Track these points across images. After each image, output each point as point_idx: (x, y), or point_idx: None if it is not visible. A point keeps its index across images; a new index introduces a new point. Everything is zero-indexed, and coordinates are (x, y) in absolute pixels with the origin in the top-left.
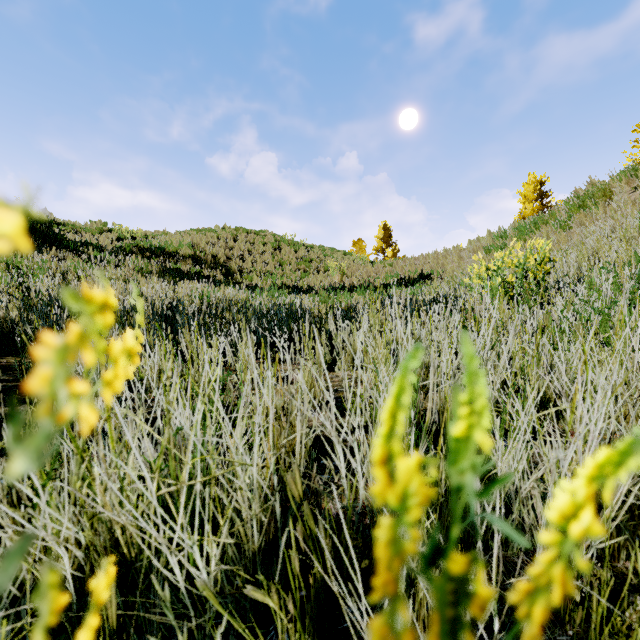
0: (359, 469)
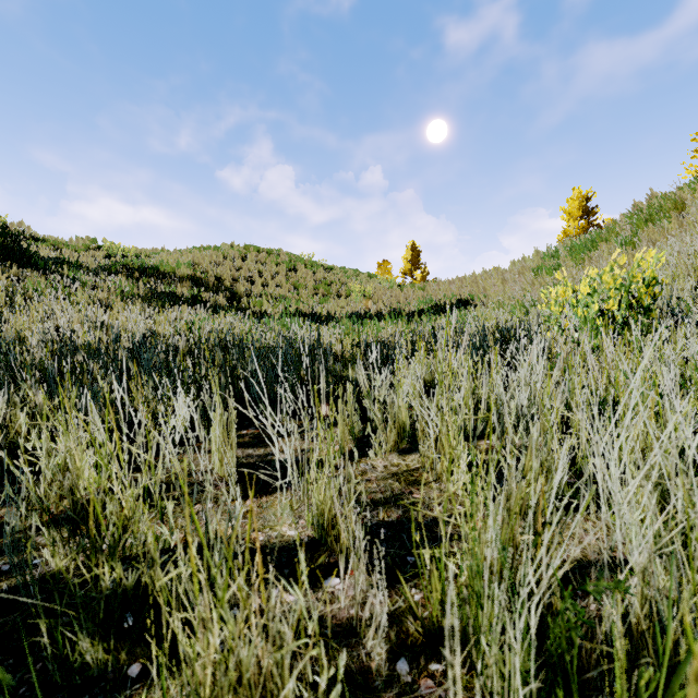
0: None
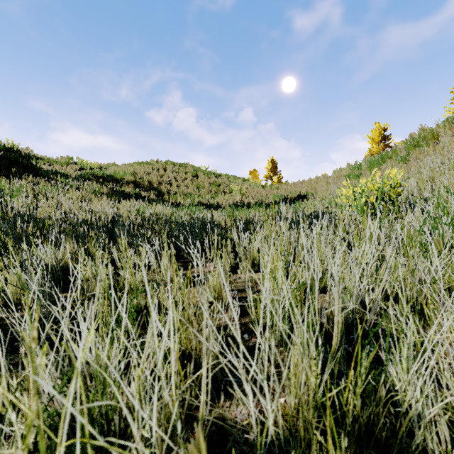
0: (267, 407)
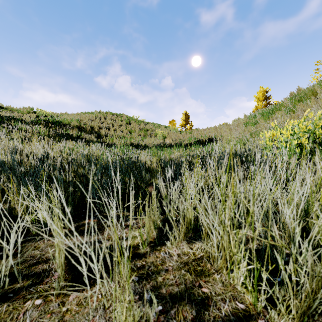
0: None
